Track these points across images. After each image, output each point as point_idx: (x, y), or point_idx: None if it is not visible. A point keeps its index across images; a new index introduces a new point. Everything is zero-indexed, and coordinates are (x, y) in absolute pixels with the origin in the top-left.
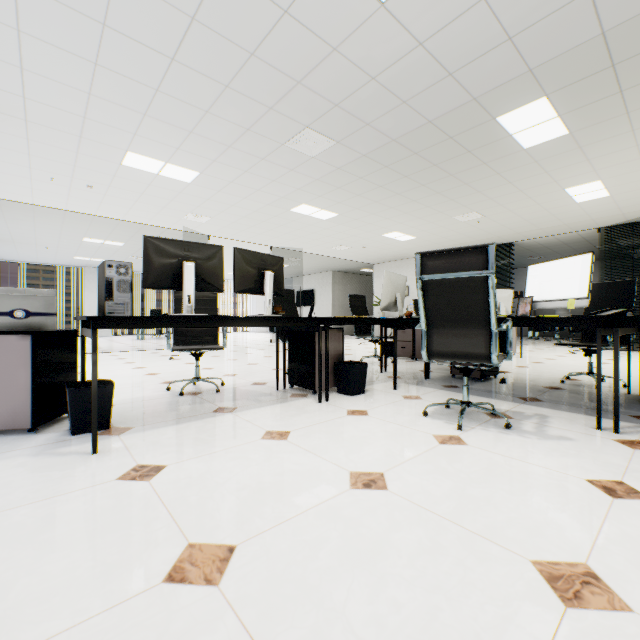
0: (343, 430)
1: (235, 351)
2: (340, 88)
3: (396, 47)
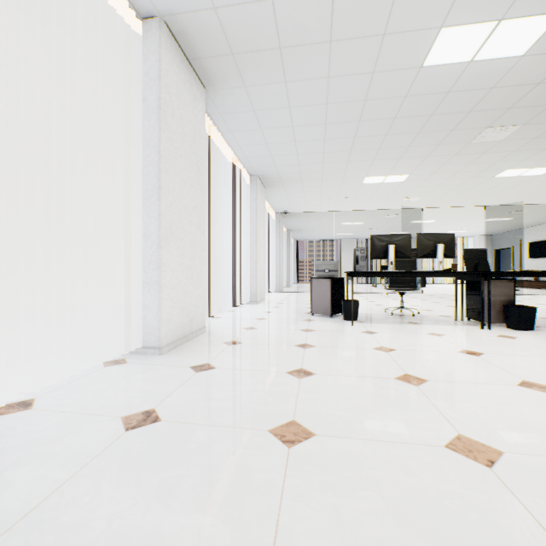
0: (481, 340)
1: (442, 297)
2: (507, 100)
3: None
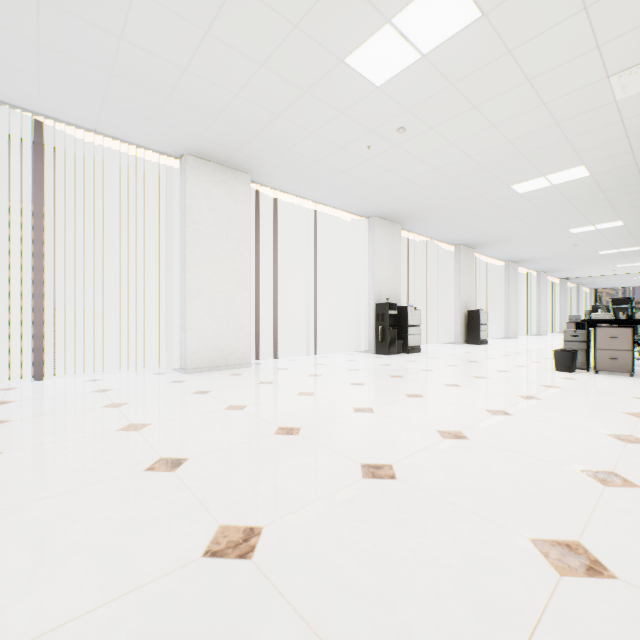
0: None
1: None
2: None
3: None
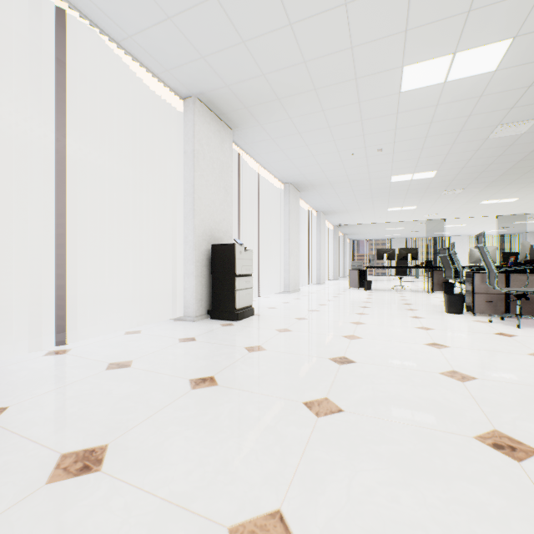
0: (416, 295)
1: None
2: (443, 184)
3: (449, 177)
